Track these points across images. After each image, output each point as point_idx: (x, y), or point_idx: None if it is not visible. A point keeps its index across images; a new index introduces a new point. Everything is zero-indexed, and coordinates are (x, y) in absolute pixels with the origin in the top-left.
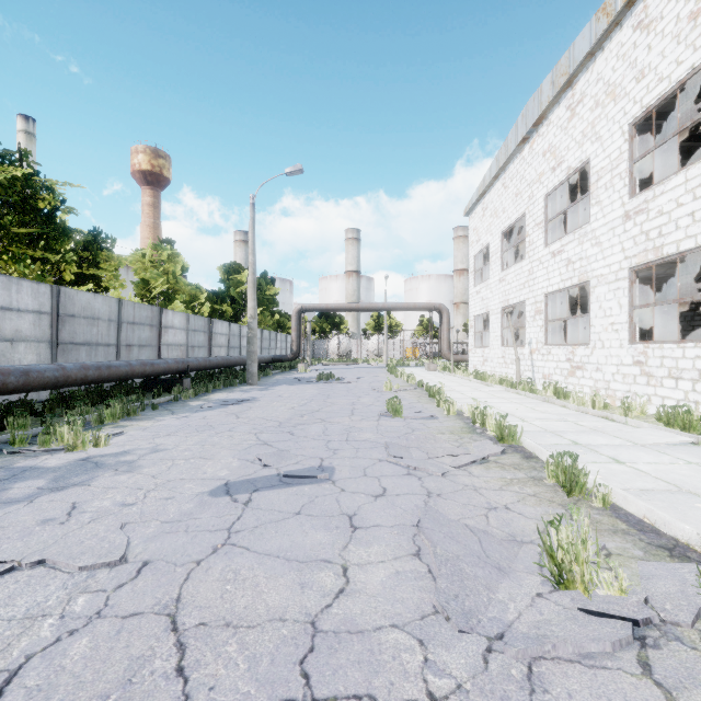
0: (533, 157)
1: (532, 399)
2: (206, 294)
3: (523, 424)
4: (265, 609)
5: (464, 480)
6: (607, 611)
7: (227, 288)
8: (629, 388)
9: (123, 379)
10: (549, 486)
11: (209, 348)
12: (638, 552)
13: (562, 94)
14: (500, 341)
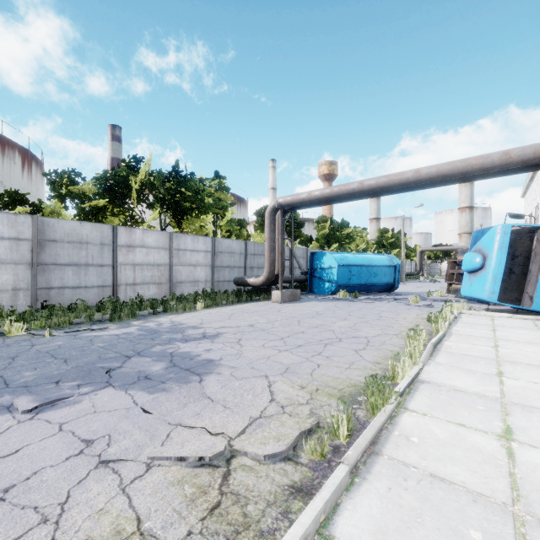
0: (533, 189)
1: None
2: (375, 246)
3: None
4: (422, 290)
5: None
6: None
7: (380, 240)
8: None
9: None
10: None
11: None
12: None
13: (536, 173)
14: None
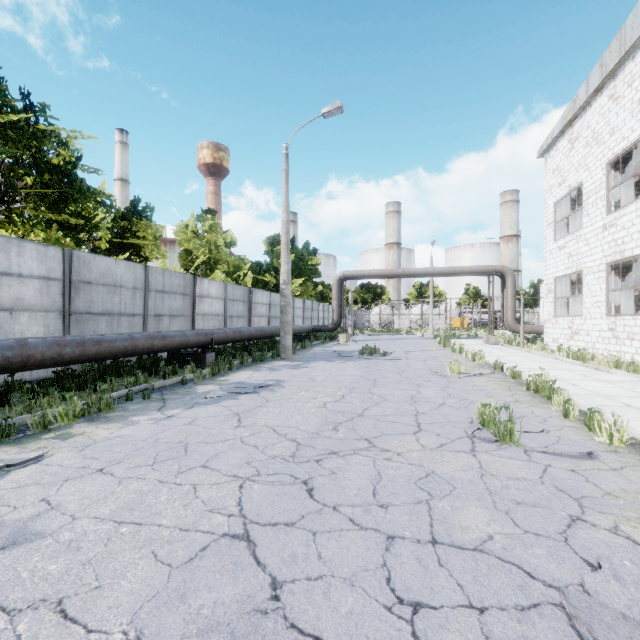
0: None
1: None
2: (249, 264)
3: None
4: None
5: None
6: None
7: (271, 260)
8: None
9: (121, 356)
10: None
11: (249, 318)
12: None
13: None
14: (604, 308)
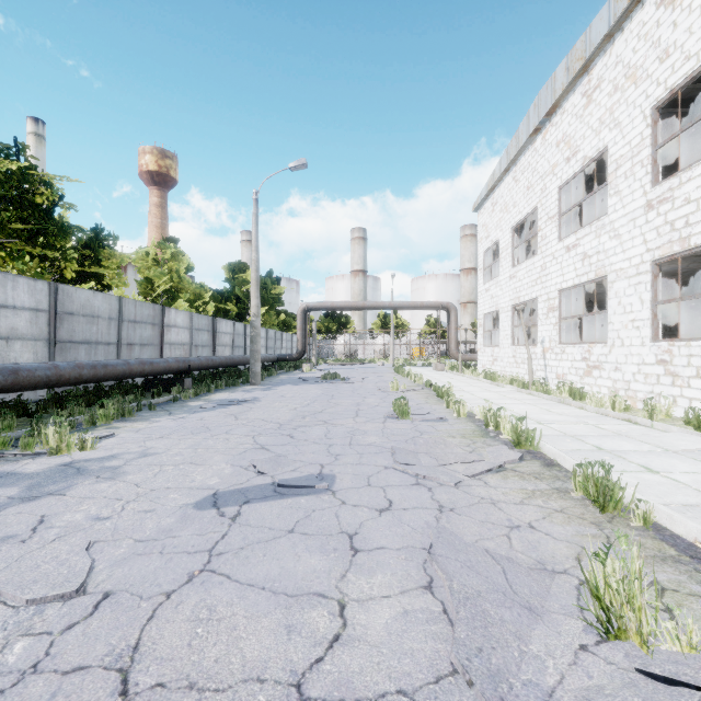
0: (546, 148)
1: (546, 400)
2: (211, 293)
3: (539, 427)
4: (240, 664)
5: (480, 491)
6: (676, 677)
7: (232, 287)
8: (651, 388)
9: (120, 378)
10: (577, 500)
11: (213, 348)
12: (696, 587)
13: (577, 81)
14: (510, 339)
